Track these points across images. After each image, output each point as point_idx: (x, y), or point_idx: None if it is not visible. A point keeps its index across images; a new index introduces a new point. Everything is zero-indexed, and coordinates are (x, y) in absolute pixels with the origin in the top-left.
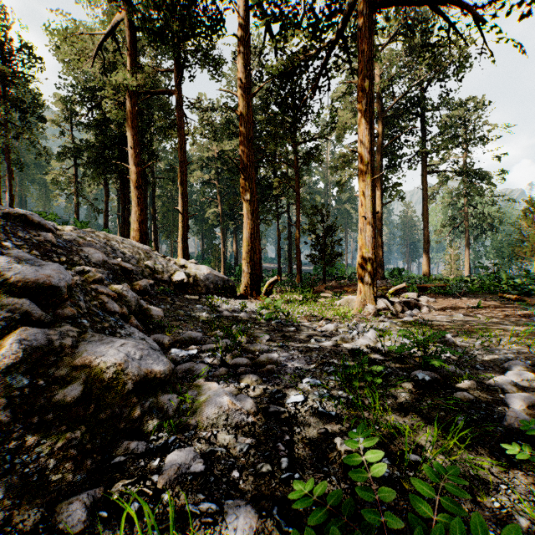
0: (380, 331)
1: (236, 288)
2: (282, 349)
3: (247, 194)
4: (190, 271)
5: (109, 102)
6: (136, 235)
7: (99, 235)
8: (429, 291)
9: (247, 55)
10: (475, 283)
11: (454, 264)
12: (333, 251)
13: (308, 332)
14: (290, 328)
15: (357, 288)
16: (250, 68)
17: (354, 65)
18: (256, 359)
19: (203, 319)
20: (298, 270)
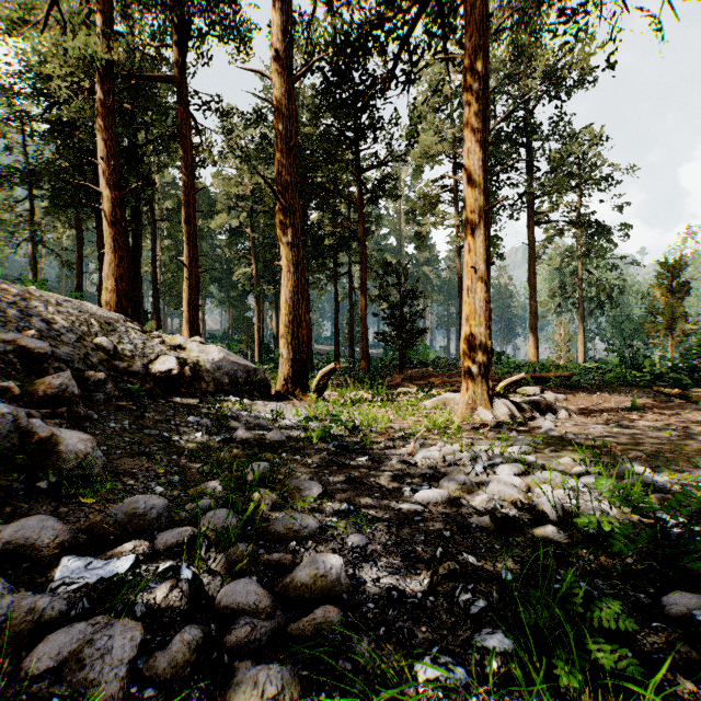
0: (520, 461)
1: (269, 383)
2: (348, 520)
3: (286, 234)
4: (188, 355)
5: (65, 84)
6: (111, 298)
7: (9, 289)
8: (550, 383)
9: (288, 15)
10: (602, 372)
11: (564, 346)
12: (412, 326)
13: (392, 466)
14: (360, 459)
15: (448, 380)
16: (292, 36)
17: (440, 70)
18: (286, 578)
19: (194, 448)
20: (364, 354)
